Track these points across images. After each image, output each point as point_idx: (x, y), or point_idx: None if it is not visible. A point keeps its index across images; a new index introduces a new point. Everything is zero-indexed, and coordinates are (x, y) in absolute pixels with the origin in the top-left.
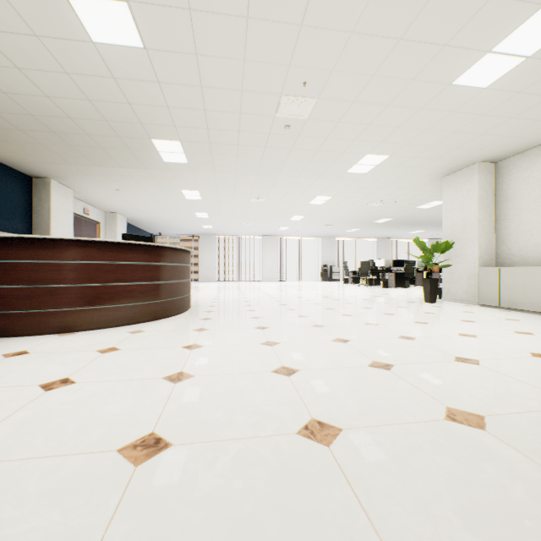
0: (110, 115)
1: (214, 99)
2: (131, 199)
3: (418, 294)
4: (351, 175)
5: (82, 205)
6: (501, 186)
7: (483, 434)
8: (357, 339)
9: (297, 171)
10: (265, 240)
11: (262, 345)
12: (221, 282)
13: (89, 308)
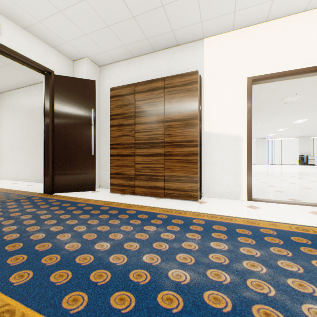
0: None
1: (256, 102)
2: None
3: None
4: None
5: None
6: None
7: None
8: None
9: (287, 113)
10: (257, 141)
11: (281, 180)
12: None
13: None
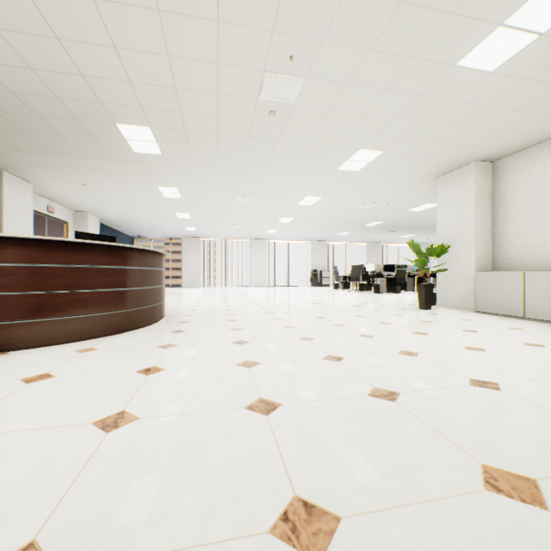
0: (61, 90)
1: (185, 73)
2: (102, 196)
3: (410, 300)
4: (342, 173)
5: (45, 202)
6: (498, 186)
7: (547, 518)
8: (352, 356)
9: (285, 166)
10: (252, 244)
11: (238, 366)
12: (206, 288)
13: (27, 322)
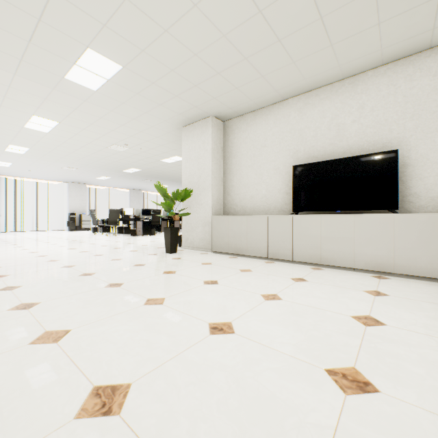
0: None
1: None
2: None
3: (162, 242)
4: (75, 87)
5: None
6: (228, 143)
7: None
8: None
9: None
10: None
11: None
12: None
13: None
